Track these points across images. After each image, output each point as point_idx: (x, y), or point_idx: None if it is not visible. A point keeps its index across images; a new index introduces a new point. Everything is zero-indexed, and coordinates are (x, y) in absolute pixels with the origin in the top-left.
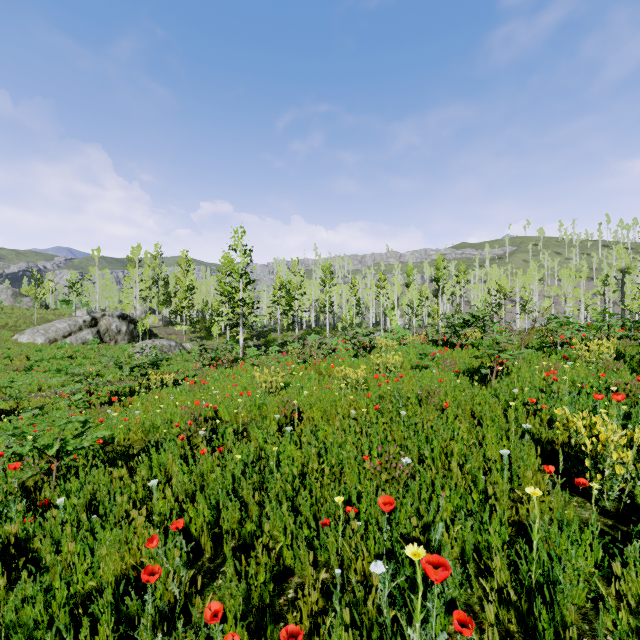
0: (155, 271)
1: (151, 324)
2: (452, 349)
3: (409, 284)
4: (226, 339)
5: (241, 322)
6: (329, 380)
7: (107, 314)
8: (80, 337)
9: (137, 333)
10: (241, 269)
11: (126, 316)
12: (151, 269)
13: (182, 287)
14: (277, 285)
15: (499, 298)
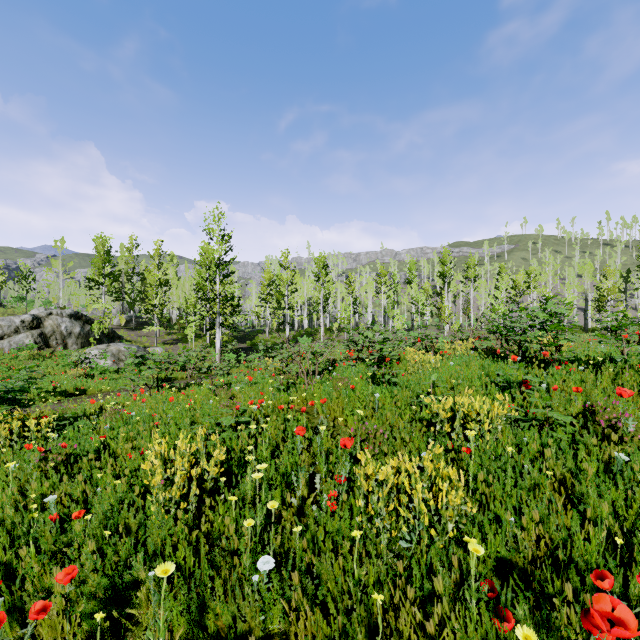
0: (128, 265)
1: (121, 324)
2: (539, 369)
3: (411, 280)
4: (206, 342)
5: (218, 322)
6: (336, 467)
7: (54, 313)
8: (15, 341)
9: (94, 335)
10: (217, 258)
11: (80, 315)
12: (124, 263)
13: (152, 281)
14: (266, 281)
15: (514, 295)
